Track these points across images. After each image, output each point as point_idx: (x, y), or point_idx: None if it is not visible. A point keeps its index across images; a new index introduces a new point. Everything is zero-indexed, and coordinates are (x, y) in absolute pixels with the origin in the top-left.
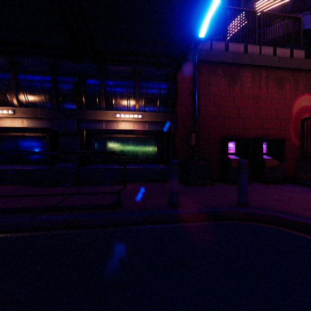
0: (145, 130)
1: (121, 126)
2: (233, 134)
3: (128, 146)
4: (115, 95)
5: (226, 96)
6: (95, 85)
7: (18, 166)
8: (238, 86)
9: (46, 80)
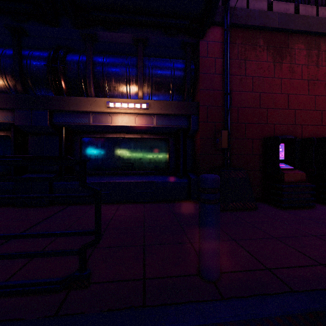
0: (151, 128)
1: (117, 121)
2: (280, 132)
3: (128, 150)
4: (109, 76)
5: (270, 77)
6: (78, 61)
7: None
8: (287, 63)
9: (8, 54)
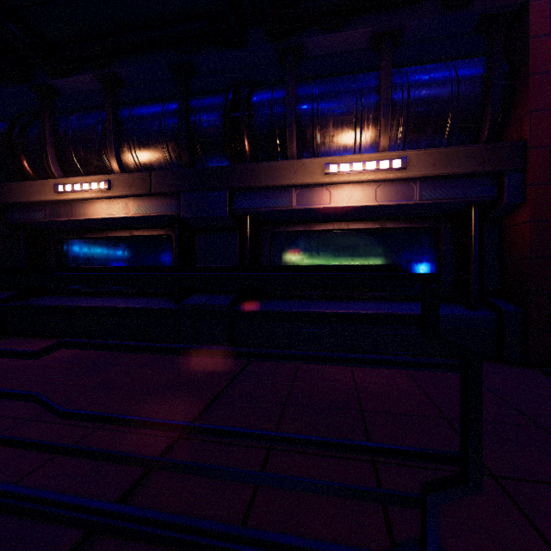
0: (407, 207)
1: (340, 198)
2: None
3: (352, 252)
4: (324, 118)
5: None
6: (271, 100)
7: (119, 301)
8: None
9: (170, 110)
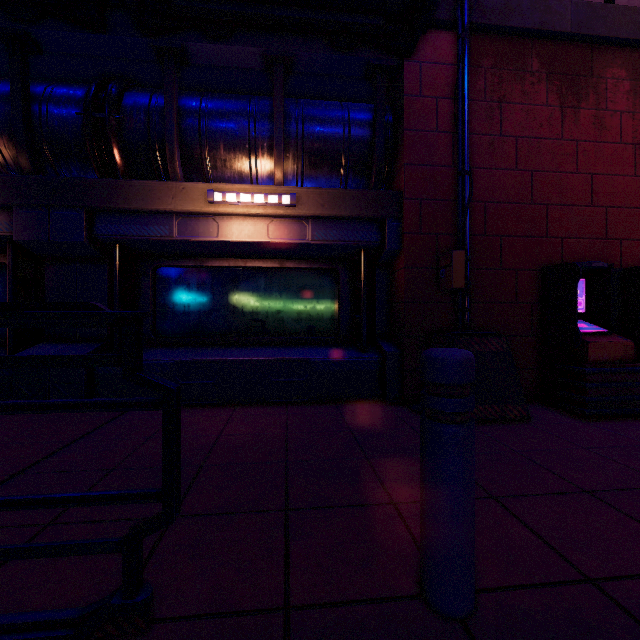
0: (302, 246)
1: (230, 232)
2: (574, 256)
3: (252, 293)
4: (213, 138)
5: (553, 139)
6: (149, 106)
7: None
8: (590, 108)
9: (1, 92)
